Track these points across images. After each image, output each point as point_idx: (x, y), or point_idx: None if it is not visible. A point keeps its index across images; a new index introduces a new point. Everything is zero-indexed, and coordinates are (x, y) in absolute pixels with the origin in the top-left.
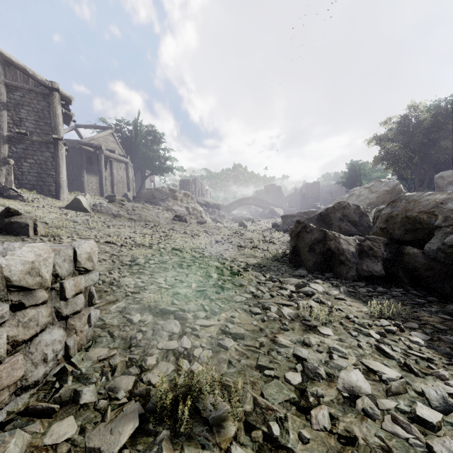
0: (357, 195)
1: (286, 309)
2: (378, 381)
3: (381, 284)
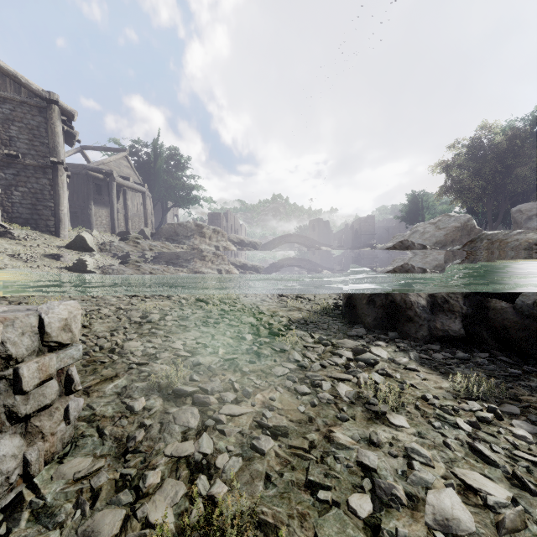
0: (420, 232)
1: (343, 387)
2: (481, 506)
3: (461, 348)
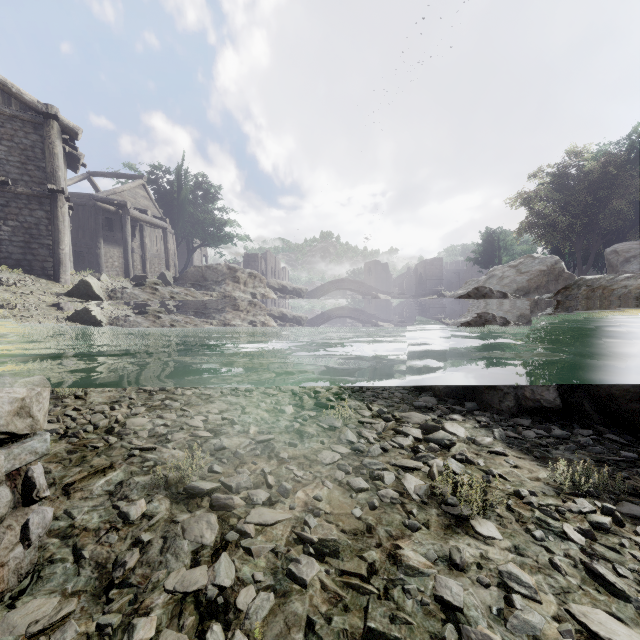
0: (498, 276)
1: (411, 479)
2: None
3: (557, 422)
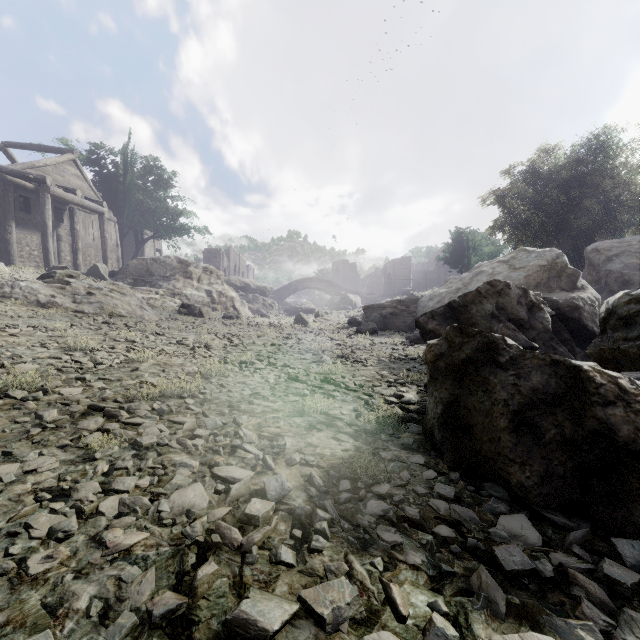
0: (488, 273)
1: None
2: None
3: None
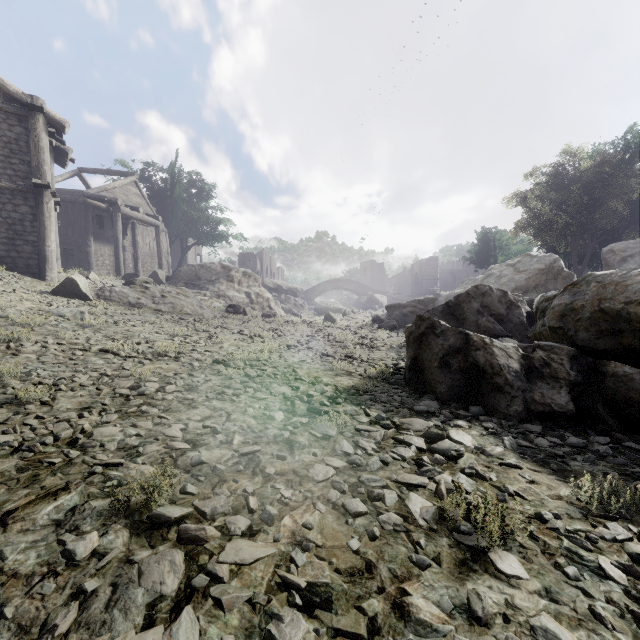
0: (496, 275)
1: (416, 500)
2: None
3: (570, 428)
